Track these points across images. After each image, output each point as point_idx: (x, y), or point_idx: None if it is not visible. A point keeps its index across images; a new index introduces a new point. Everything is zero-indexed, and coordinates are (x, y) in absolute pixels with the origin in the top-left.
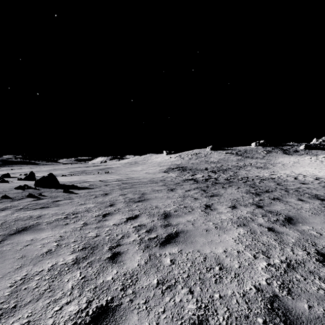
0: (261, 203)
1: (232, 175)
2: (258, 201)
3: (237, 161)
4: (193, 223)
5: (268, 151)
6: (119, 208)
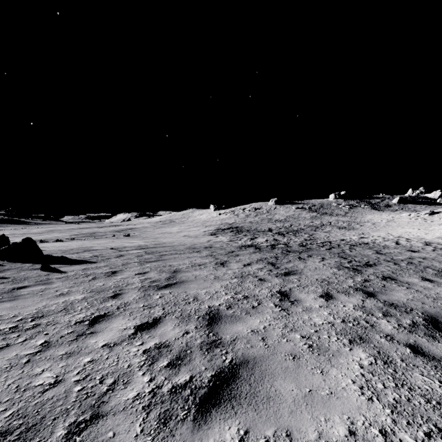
0: (369, 288)
1: (308, 239)
2: (363, 283)
3: (312, 219)
4: (263, 337)
5: (352, 206)
6: (127, 303)
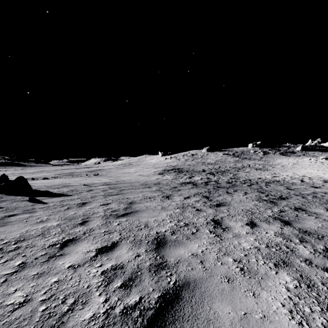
0: (285, 217)
1: (233, 178)
2: (279, 213)
3: (235, 162)
4: (202, 260)
5: (266, 152)
6: (92, 229)
